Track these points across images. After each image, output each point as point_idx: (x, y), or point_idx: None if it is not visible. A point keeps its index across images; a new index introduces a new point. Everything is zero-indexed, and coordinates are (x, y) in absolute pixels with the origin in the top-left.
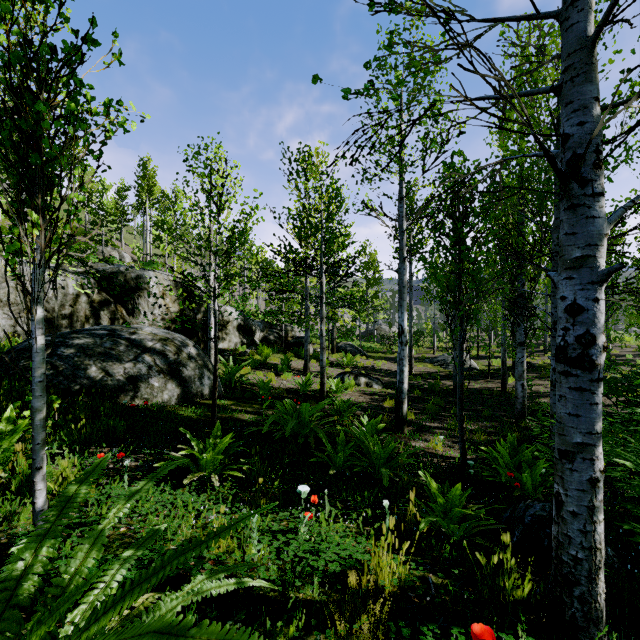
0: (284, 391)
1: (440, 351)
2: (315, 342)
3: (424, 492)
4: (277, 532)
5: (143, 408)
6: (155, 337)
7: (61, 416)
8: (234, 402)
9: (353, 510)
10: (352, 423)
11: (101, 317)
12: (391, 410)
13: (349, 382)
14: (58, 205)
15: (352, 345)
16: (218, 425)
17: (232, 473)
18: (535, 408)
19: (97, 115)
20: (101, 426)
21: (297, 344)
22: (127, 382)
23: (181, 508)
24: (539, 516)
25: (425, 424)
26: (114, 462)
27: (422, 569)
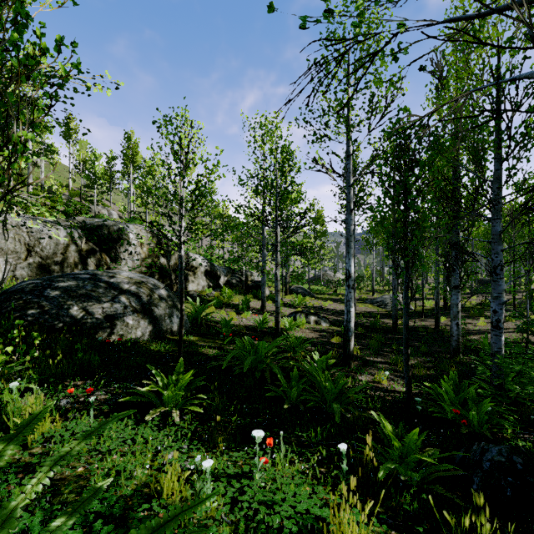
0: (244, 328)
1: (378, 293)
2: (271, 285)
3: (374, 427)
4: (232, 478)
5: (118, 343)
6: (131, 280)
7: (40, 352)
8: (199, 338)
9: (307, 448)
10: (304, 358)
11: (88, 263)
12: (338, 346)
13: (300, 320)
14: (4, 142)
15: (302, 288)
16: (181, 362)
17: (192, 408)
18: (467, 345)
19: (47, 51)
20: (76, 361)
21: (255, 287)
22: (105, 320)
23: (141, 445)
24: (498, 462)
25: (369, 359)
26: (85, 395)
27: (385, 528)
